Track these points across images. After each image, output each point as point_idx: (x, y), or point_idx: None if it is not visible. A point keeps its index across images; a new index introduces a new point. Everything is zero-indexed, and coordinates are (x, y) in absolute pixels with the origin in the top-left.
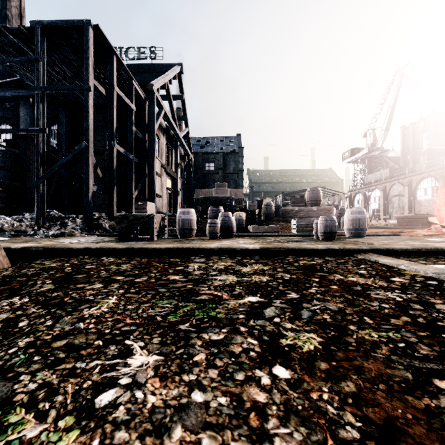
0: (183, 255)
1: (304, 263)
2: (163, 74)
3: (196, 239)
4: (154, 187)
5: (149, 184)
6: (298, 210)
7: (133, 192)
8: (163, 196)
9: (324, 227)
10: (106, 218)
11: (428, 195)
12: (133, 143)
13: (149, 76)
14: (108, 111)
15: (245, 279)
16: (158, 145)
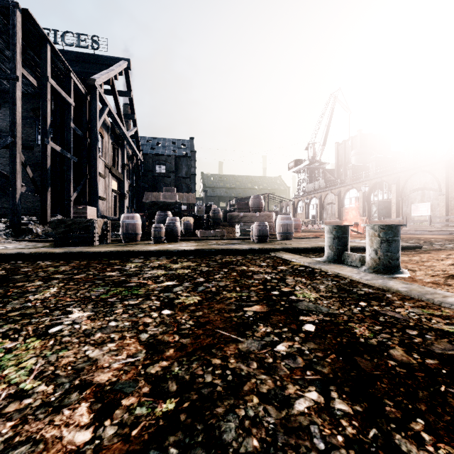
0: (123, 257)
1: (226, 260)
2: (107, 68)
3: (140, 243)
4: (97, 189)
5: (90, 186)
6: (243, 215)
7: (71, 195)
8: (107, 199)
9: (258, 231)
10: (38, 222)
11: (352, 203)
12: (72, 141)
13: (91, 67)
14: (41, 104)
15: (171, 272)
16: (101, 144)
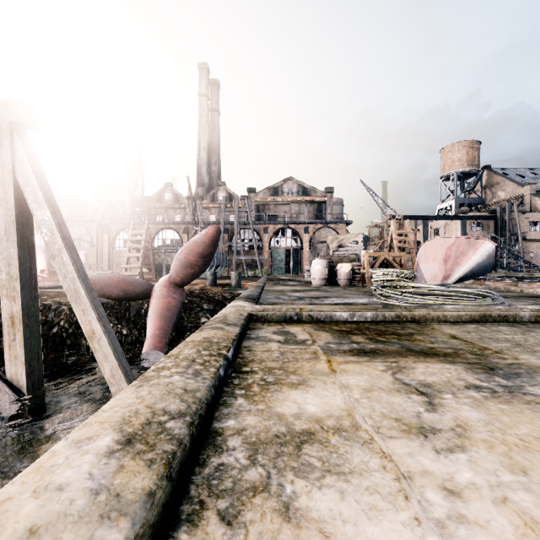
0: None
1: None
2: None
3: None
4: None
5: None
6: None
7: None
8: None
9: None
10: None
11: None
12: None
13: None
14: None
15: None
16: None
